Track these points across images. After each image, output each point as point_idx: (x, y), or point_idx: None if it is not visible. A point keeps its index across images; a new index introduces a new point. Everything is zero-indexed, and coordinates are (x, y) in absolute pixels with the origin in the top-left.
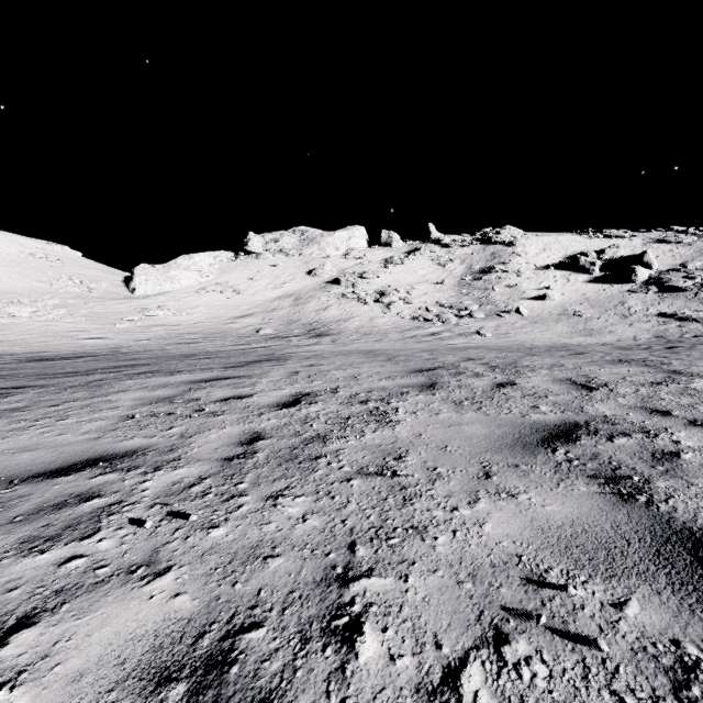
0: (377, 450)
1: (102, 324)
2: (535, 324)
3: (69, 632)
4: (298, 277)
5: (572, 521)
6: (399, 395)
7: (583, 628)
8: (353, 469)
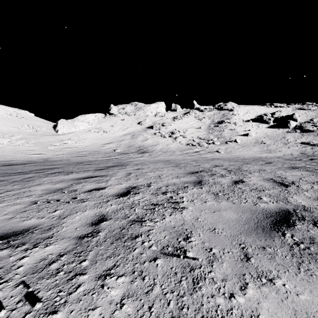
0: (172, 231)
1: (42, 147)
2: (244, 147)
3: None
4: (133, 125)
5: None
6: (183, 189)
7: None
8: (157, 248)
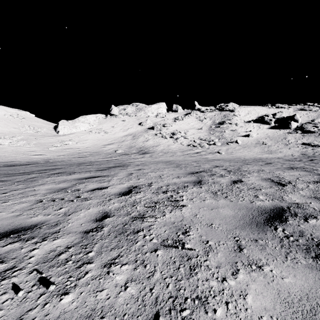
0: (172, 226)
1: (43, 148)
2: (245, 148)
3: None
4: (134, 126)
5: (306, 294)
6: (183, 188)
7: None
8: (158, 241)
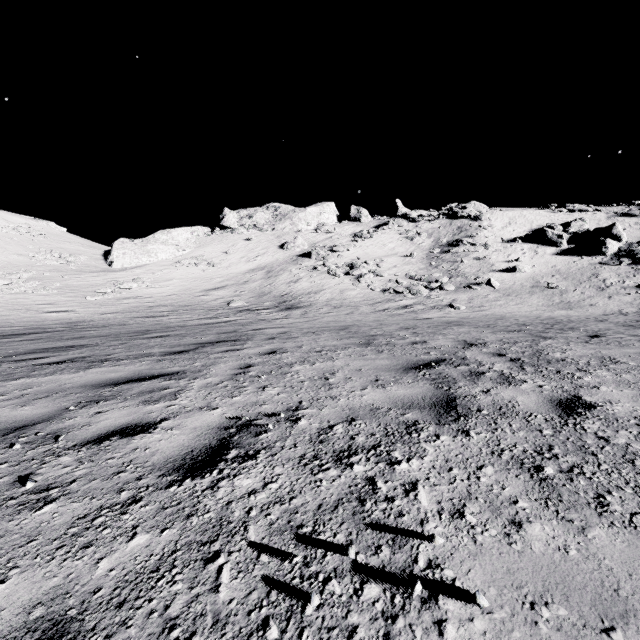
0: None
1: (73, 297)
2: (508, 297)
3: None
4: (270, 250)
5: None
6: (405, 435)
7: None
8: None
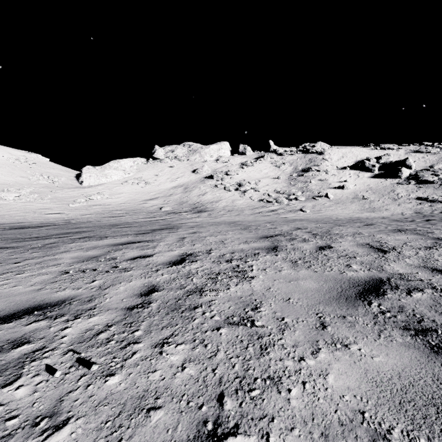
0: (239, 302)
1: (61, 204)
2: (338, 204)
3: None
4: (186, 174)
5: (399, 373)
6: (253, 256)
7: None
8: (221, 318)
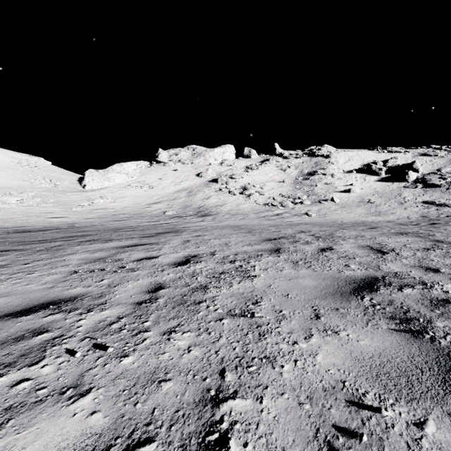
0: (241, 297)
1: (64, 208)
2: (343, 208)
3: (10, 444)
4: (190, 177)
5: (379, 353)
6: (255, 257)
7: (395, 445)
8: (224, 311)
